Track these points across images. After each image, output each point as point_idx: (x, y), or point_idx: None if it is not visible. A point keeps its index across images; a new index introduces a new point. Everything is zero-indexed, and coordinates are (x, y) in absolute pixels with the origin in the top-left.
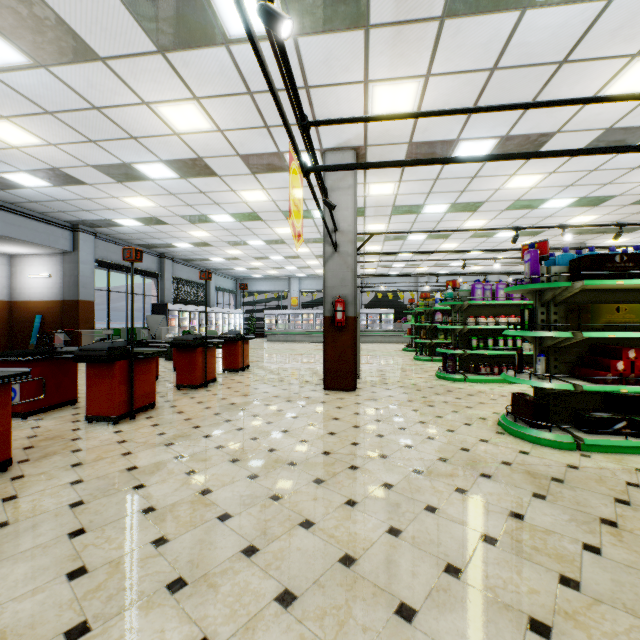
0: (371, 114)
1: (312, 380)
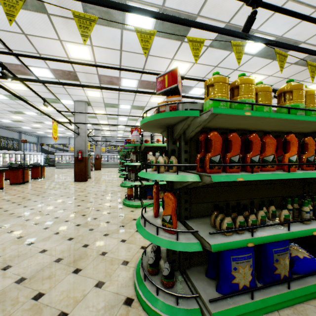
0: (88, 95)
1: (72, 180)
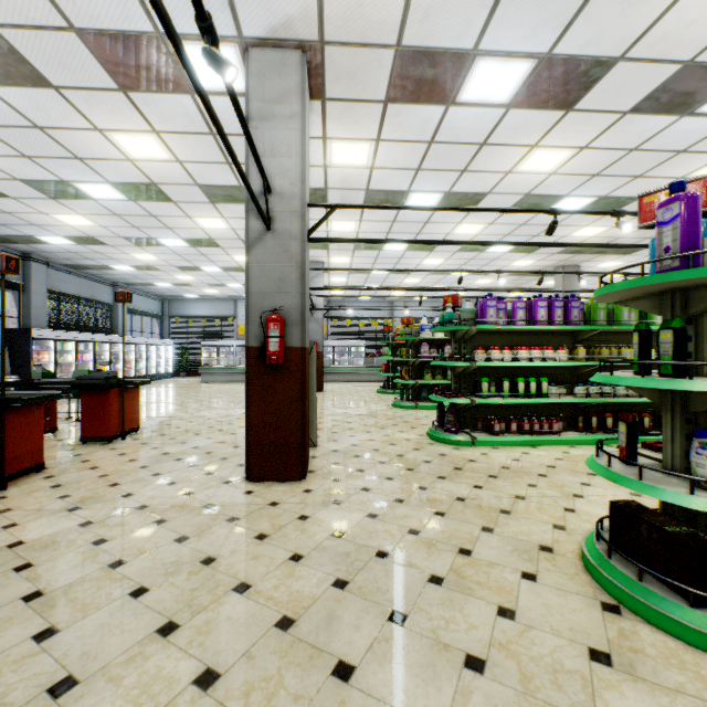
0: None
1: (235, 455)
